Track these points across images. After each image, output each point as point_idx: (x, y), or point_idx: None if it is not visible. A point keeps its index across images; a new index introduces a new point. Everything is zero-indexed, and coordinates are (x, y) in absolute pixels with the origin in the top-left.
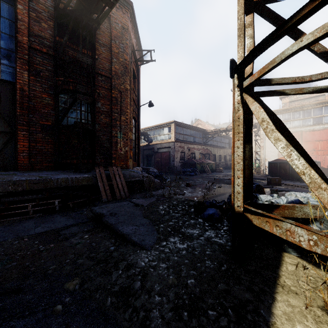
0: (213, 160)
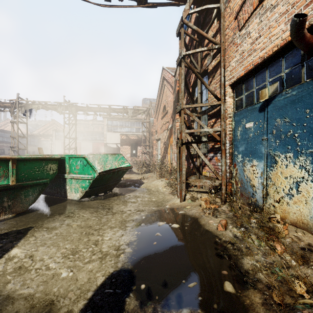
0: (22, 154)
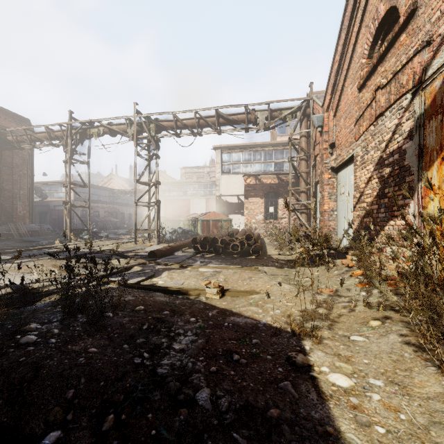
0: (122, 218)
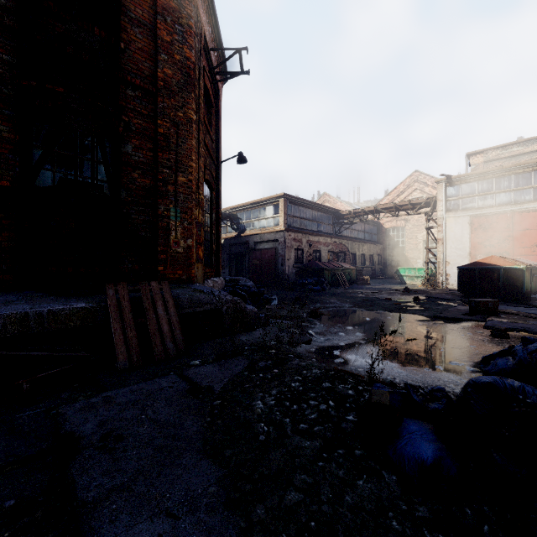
0: (351, 262)
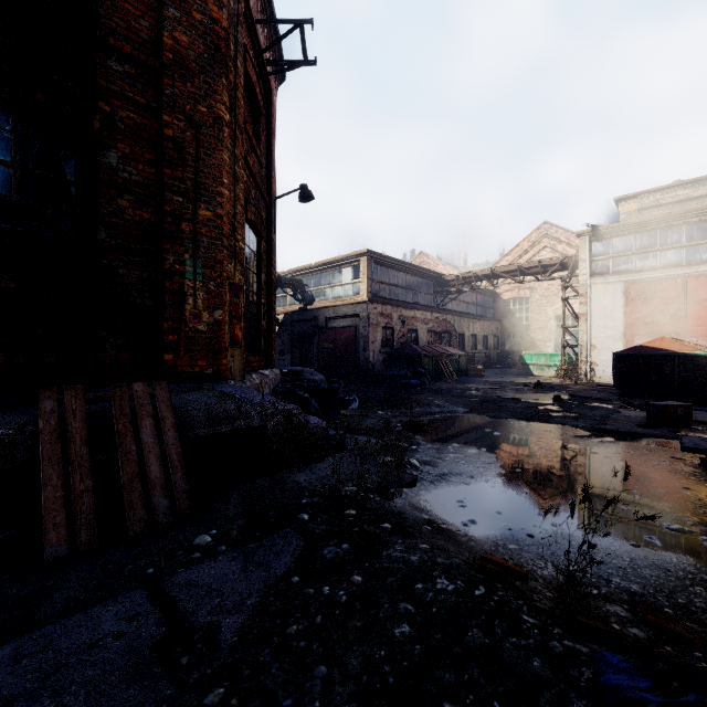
0: (459, 346)
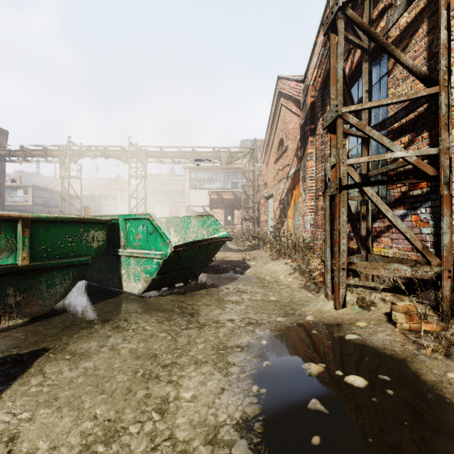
0: None
